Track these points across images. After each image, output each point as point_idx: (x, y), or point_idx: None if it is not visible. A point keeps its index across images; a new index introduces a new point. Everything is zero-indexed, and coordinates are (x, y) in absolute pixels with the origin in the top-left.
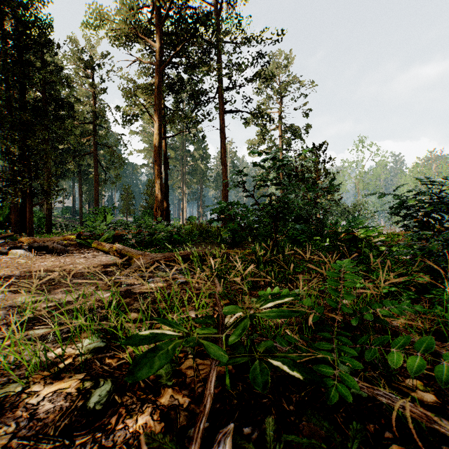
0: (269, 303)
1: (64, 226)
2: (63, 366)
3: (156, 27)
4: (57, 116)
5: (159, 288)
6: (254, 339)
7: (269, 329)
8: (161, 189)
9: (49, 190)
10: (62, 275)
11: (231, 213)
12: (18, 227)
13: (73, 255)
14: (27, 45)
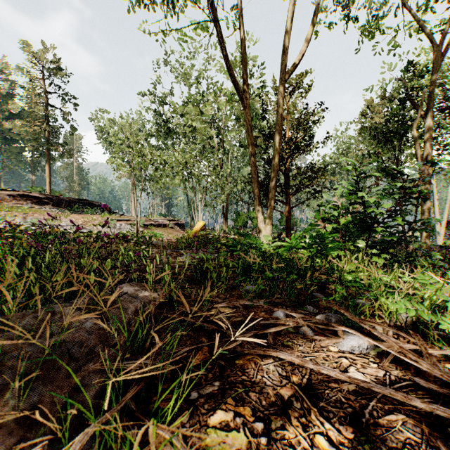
0: None
1: None
2: None
3: None
4: None
5: None
6: None
7: None
8: None
9: None
10: None
11: None
12: None
13: None
14: None
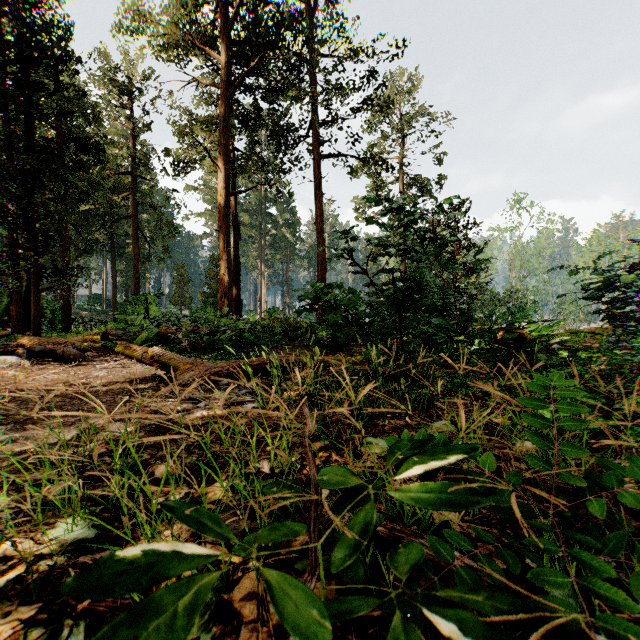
0: (415, 467)
1: (87, 322)
2: (3, 584)
3: (222, 32)
4: (78, 162)
5: (210, 421)
6: (377, 525)
7: (406, 506)
8: (229, 268)
9: (64, 269)
10: (64, 395)
11: (332, 298)
12: (22, 323)
13: (92, 363)
14: (34, 59)
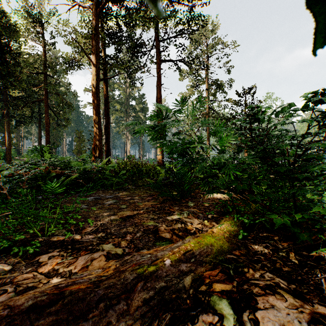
0: None
1: None
2: None
3: None
4: (6, 62)
5: None
6: None
7: None
8: (99, 129)
9: None
10: None
11: None
12: None
13: None
14: None
